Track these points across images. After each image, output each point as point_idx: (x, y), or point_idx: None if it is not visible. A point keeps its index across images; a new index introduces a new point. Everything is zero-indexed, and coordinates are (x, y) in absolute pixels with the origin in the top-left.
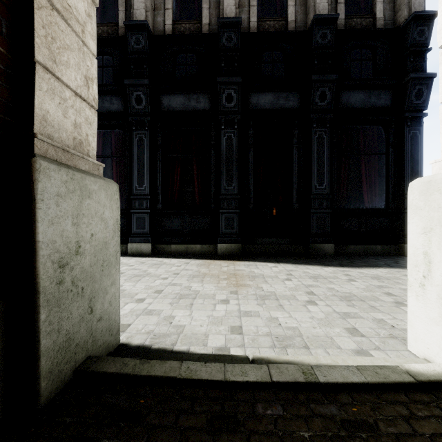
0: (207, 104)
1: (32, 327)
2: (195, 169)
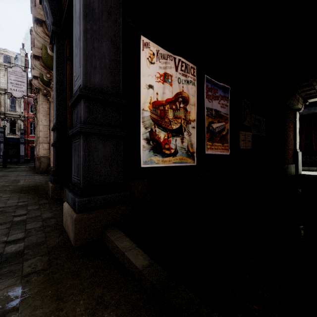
0: None
1: (298, 167)
2: (313, 136)
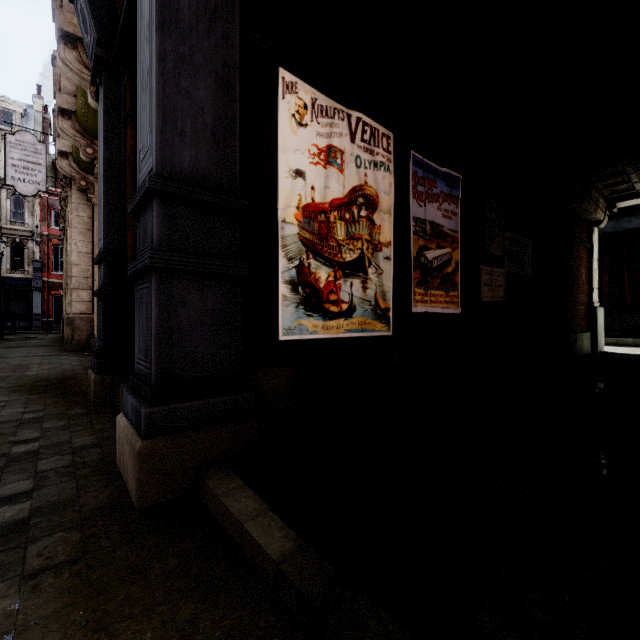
0: (639, 223)
1: (596, 338)
2: (626, 276)
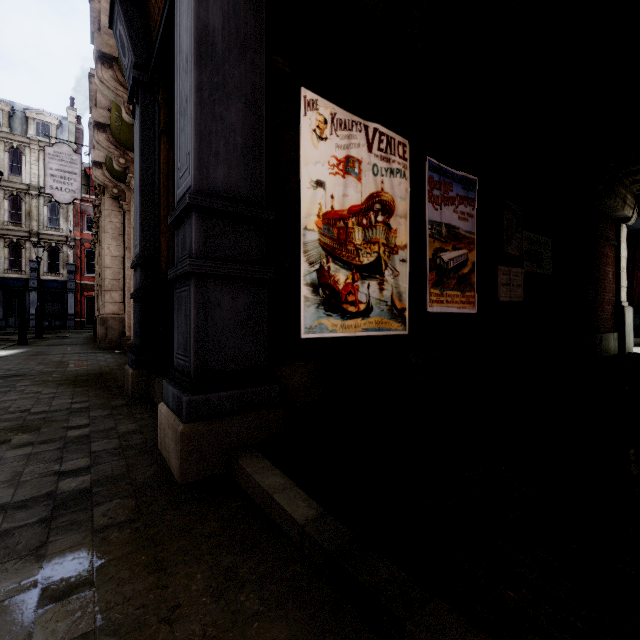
0: None
1: (624, 338)
2: None
